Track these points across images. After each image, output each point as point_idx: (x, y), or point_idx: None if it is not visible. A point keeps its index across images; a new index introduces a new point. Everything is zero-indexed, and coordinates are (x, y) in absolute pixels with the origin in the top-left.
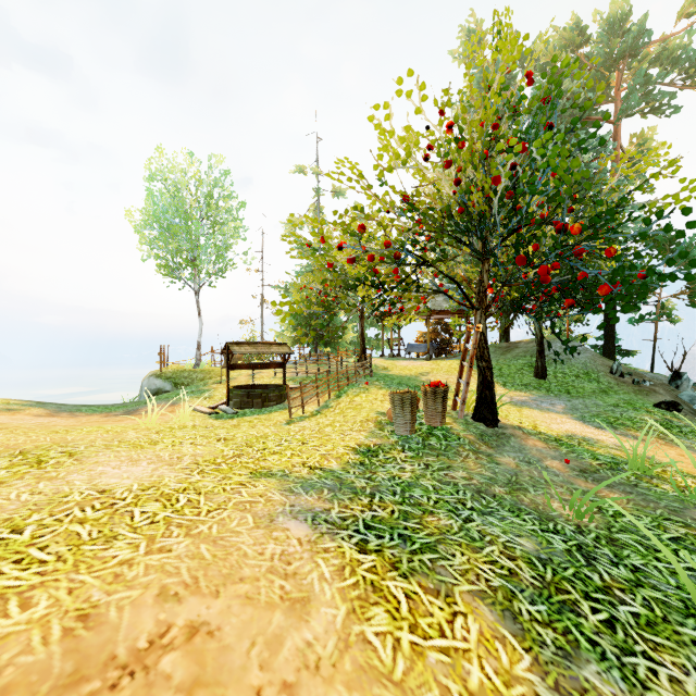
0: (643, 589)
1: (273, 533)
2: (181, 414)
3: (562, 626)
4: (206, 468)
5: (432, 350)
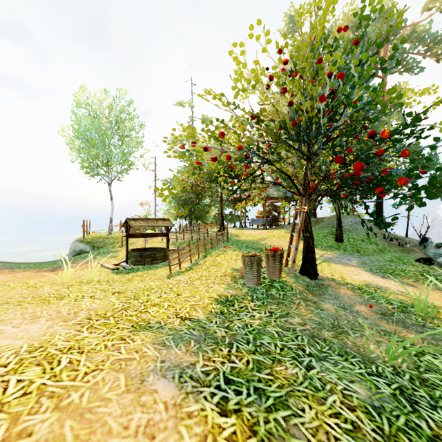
0: None
1: (141, 398)
2: (90, 271)
3: None
4: (95, 322)
5: (267, 223)
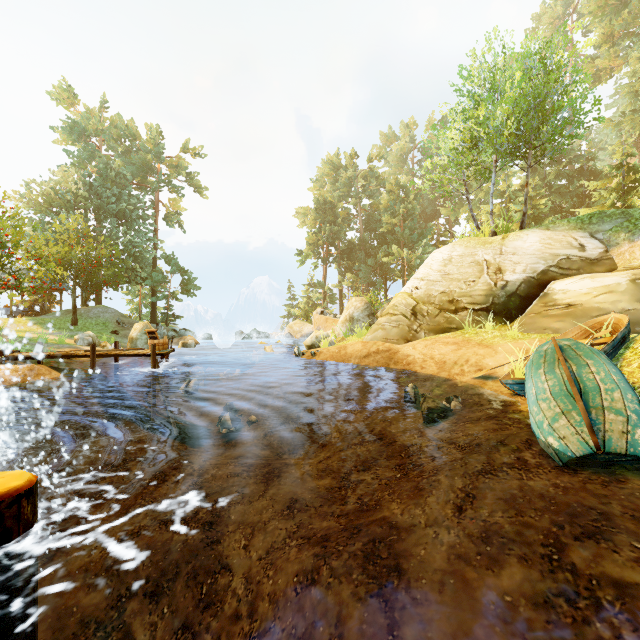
0: None
1: None
2: None
3: None
4: None
5: (18, 313)
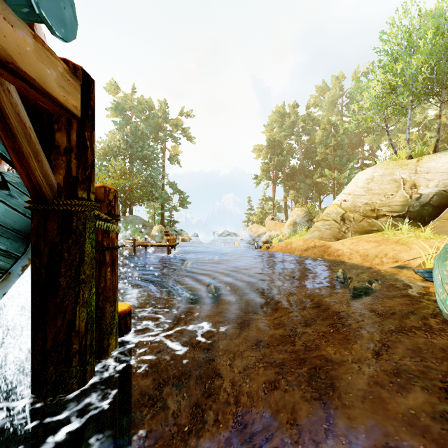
0: None
1: None
2: None
3: None
4: None
5: None
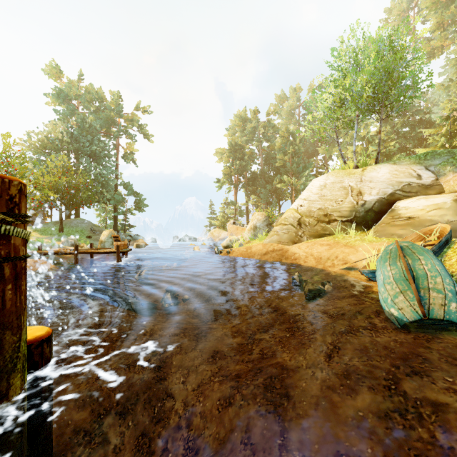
0: None
1: None
2: None
3: None
4: None
5: None
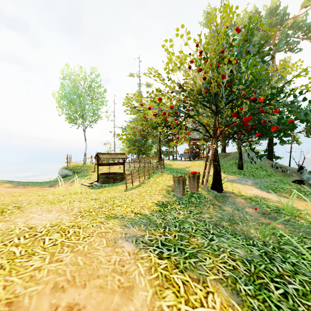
0: (298, 275)
1: (115, 249)
2: (75, 187)
3: (262, 298)
4: (84, 214)
5: (191, 156)
